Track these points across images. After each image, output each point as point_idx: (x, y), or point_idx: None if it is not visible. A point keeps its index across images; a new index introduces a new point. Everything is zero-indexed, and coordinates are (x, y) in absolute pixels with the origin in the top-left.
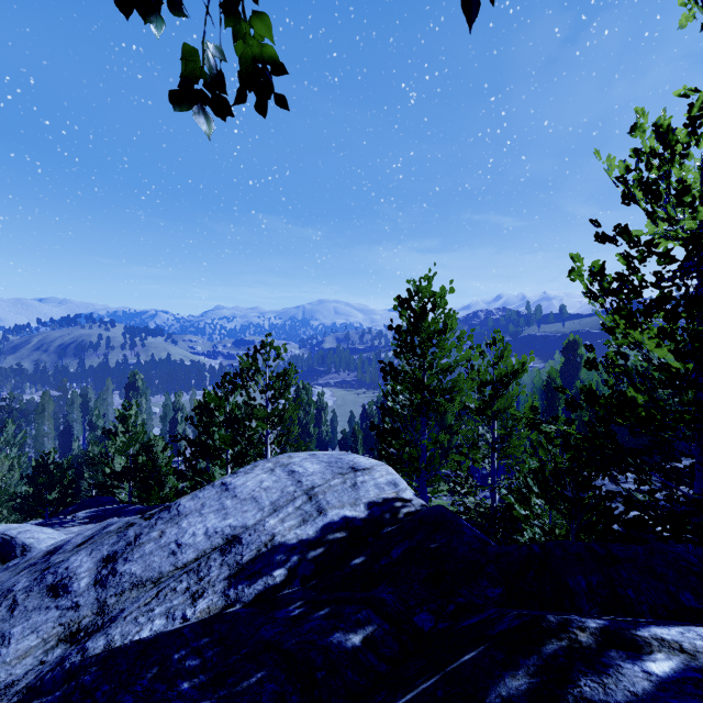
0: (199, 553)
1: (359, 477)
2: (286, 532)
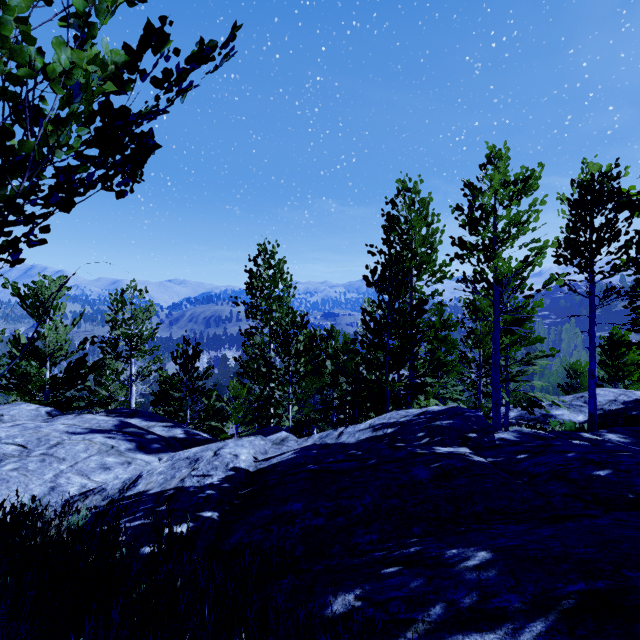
0: (605, 402)
1: (632, 392)
2: (625, 399)
